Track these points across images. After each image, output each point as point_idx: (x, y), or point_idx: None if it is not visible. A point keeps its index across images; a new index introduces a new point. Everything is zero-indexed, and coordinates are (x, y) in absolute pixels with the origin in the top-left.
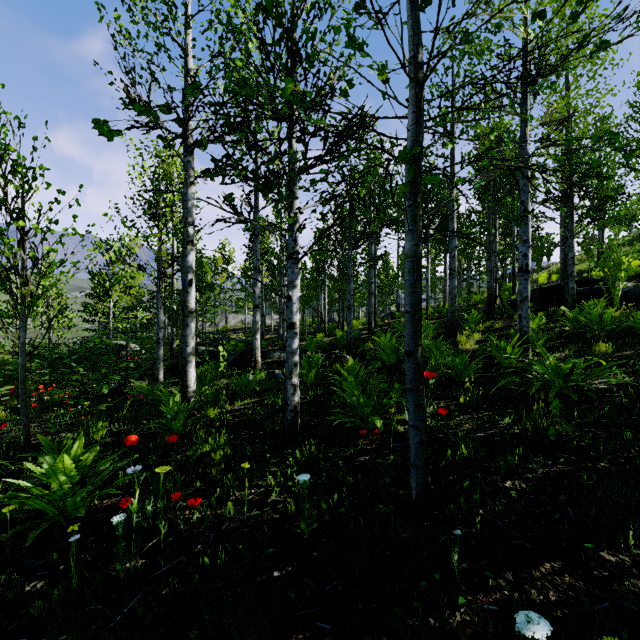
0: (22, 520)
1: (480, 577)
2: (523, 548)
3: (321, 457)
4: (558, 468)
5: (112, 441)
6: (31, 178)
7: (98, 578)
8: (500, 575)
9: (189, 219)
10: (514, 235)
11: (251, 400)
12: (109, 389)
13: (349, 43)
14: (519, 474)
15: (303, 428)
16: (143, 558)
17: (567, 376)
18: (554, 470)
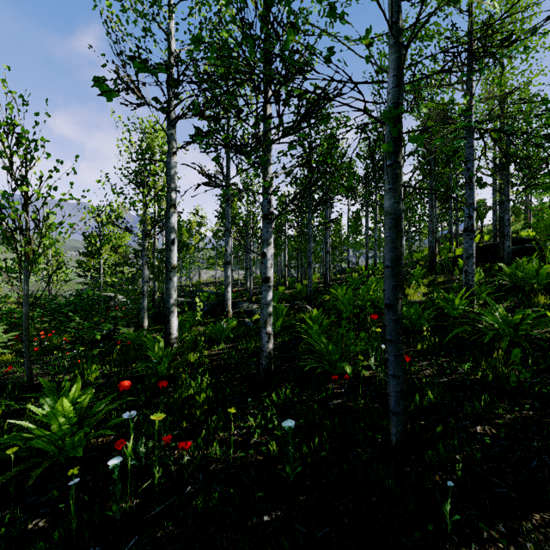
0: (25, 458)
1: (471, 527)
2: (508, 497)
3: (295, 400)
4: (524, 414)
5: (104, 382)
6: (33, 149)
7: (96, 518)
8: (491, 526)
9: (172, 185)
10: (451, 200)
11: (225, 345)
12: (100, 335)
13: (330, 13)
14: (487, 419)
15: (275, 372)
16: (137, 498)
17: (516, 326)
18: (521, 416)
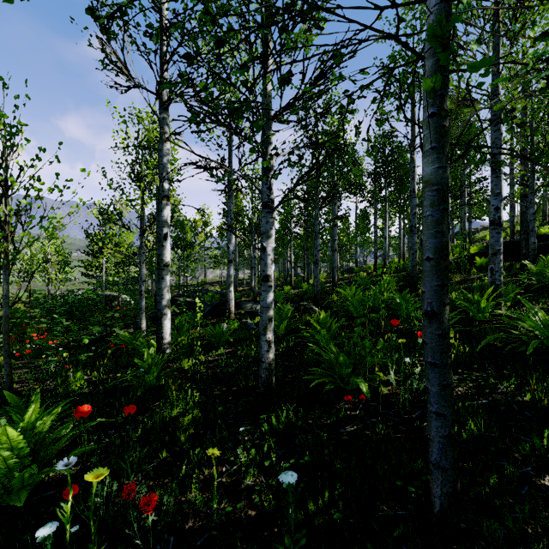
0: None
1: None
2: None
3: (300, 424)
4: None
5: (89, 392)
6: (10, 133)
7: None
8: None
9: (164, 174)
10: (465, 196)
11: (225, 350)
12: (99, 336)
13: None
14: None
15: (277, 385)
16: None
17: None
18: None
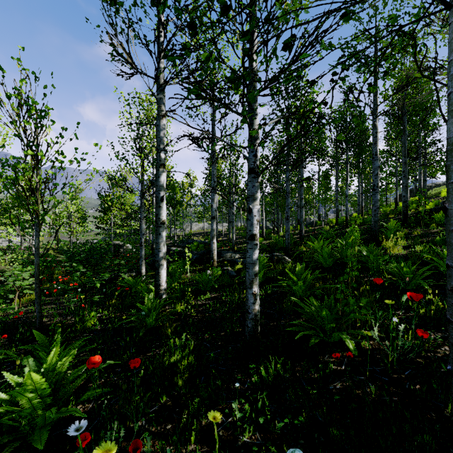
0: None
1: None
2: None
3: (287, 376)
4: None
5: (100, 329)
6: (39, 117)
7: None
8: None
9: (161, 146)
10: (420, 157)
11: (211, 295)
12: (108, 278)
13: None
14: None
15: (261, 333)
16: None
17: None
18: None
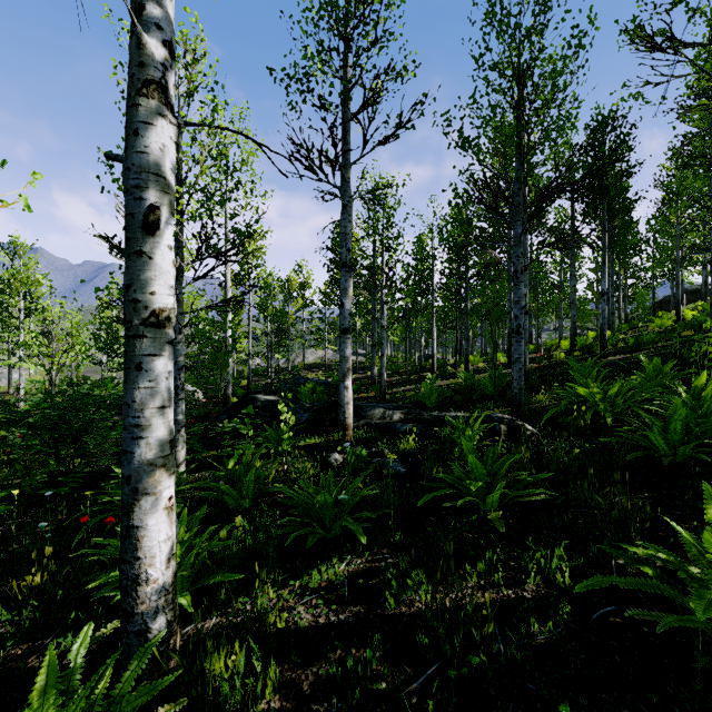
0: None
1: None
2: None
3: None
4: None
5: None
6: None
7: None
8: None
9: (147, 9)
10: None
11: (345, 564)
12: None
13: None
14: None
15: None
16: None
17: None
18: None
